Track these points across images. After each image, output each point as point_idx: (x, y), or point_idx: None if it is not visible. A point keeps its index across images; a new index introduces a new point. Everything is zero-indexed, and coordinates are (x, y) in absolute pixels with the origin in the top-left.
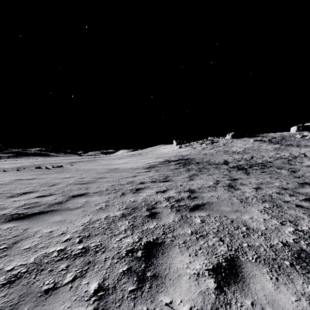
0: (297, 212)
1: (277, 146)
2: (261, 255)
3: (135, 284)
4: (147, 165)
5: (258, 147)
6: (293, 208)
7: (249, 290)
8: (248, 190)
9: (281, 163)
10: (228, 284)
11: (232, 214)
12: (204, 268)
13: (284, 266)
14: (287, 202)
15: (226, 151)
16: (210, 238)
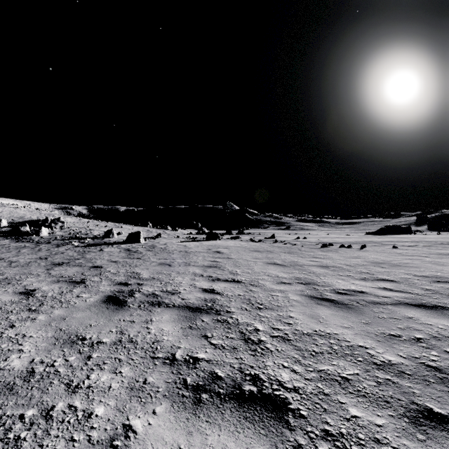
0: None
1: None
2: None
3: None
4: None
5: None
6: None
7: None
8: None
9: None
10: None
11: None
12: None
13: None
14: None
15: None
16: None
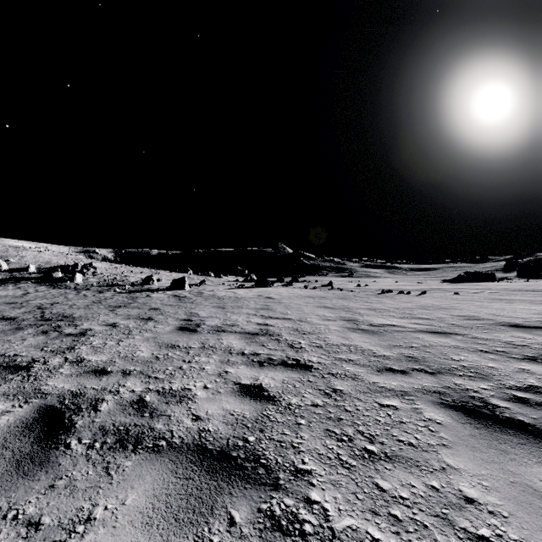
0: None
1: None
2: None
3: None
4: None
5: None
6: None
7: None
8: None
9: None
10: None
11: None
12: None
13: None
14: None
15: None
16: None
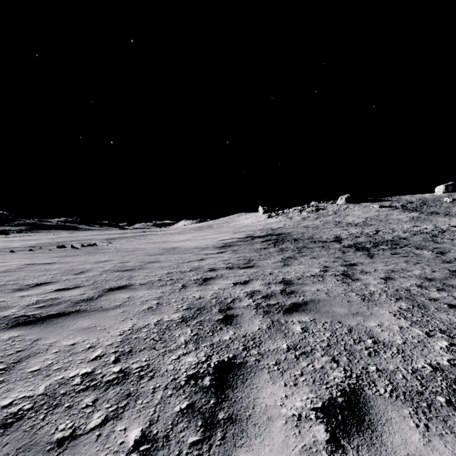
0: (451, 317)
1: (415, 214)
2: (399, 387)
3: (199, 432)
4: (219, 243)
5: (386, 216)
6: (445, 309)
7: (382, 446)
8: (373, 281)
9: (422, 241)
10: (348, 434)
11: (350, 319)
12: (308, 406)
13: (437, 405)
14: (435, 301)
15: (338, 223)
16: (317, 356)
